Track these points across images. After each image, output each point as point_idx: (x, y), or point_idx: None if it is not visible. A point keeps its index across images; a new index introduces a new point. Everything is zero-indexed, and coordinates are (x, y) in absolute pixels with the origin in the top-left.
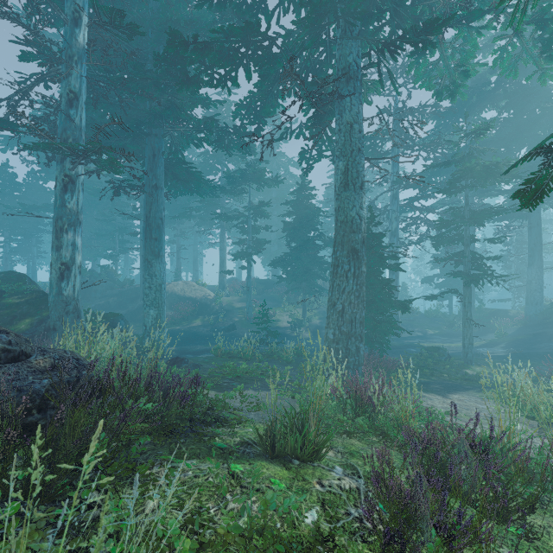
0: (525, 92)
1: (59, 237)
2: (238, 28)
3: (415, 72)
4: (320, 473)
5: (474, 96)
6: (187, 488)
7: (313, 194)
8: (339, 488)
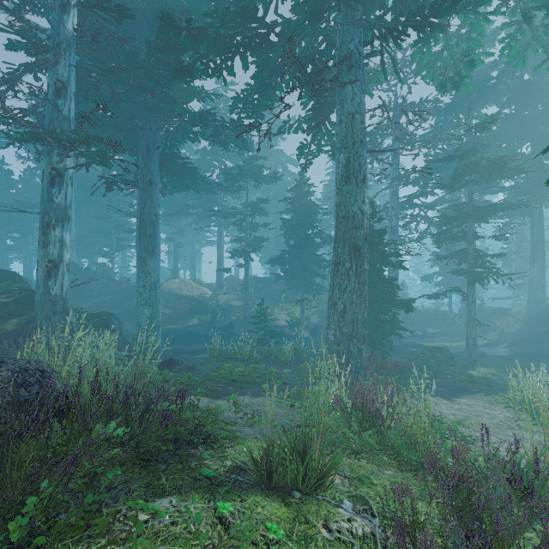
0: (527, 87)
1: (46, 233)
2: (234, 11)
3: (418, 62)
4: (327, 512)
5: (475, 91)
6: (161, 543)
7: (311, 191)
8: (350, 534)
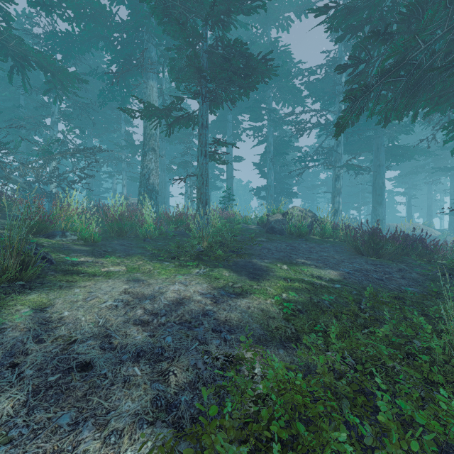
0: None
1: (333, 199)
2: None
3: None
4: None
5: None
6: None
7: None
8: None
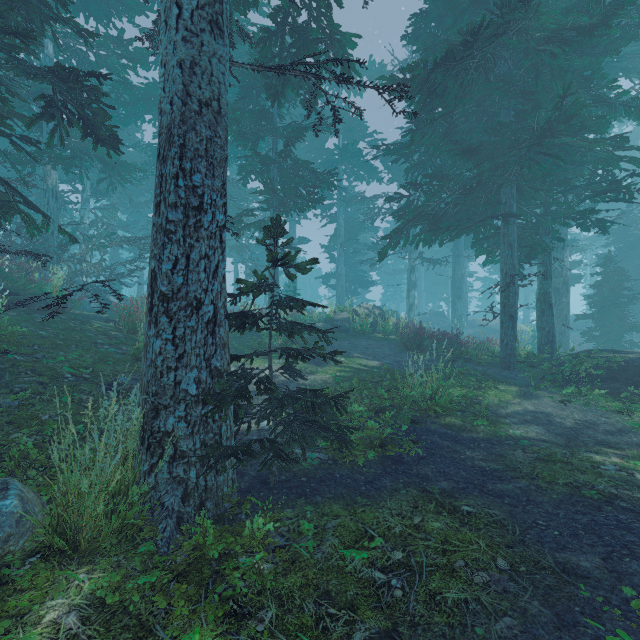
0: None
1: (408, 293)
2: None
3: None
4: None
5: None
6: None
7: (638, 219)
8: None
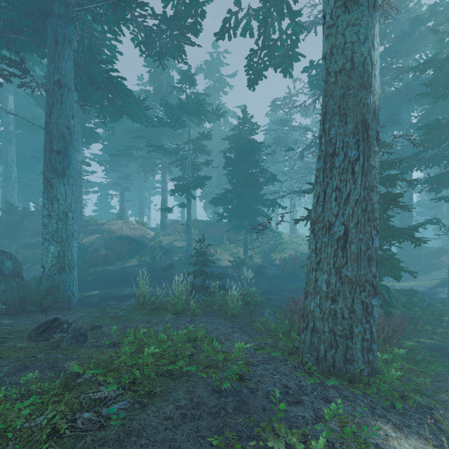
0: None
1: None
2: None
3: None
4: None
5: (417, 32)
6: None
7: (255, 128)
8: None
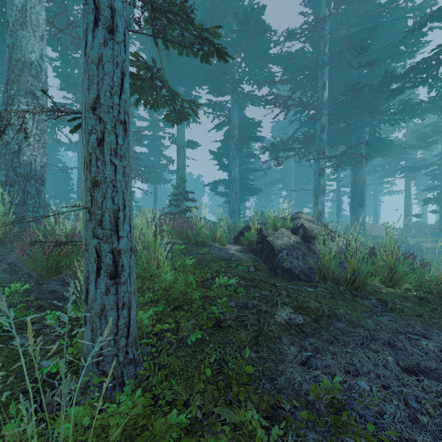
0: None
1: (316, 199)
2: None
3: None
4: None
5: None
6: None
7: None
8: None
